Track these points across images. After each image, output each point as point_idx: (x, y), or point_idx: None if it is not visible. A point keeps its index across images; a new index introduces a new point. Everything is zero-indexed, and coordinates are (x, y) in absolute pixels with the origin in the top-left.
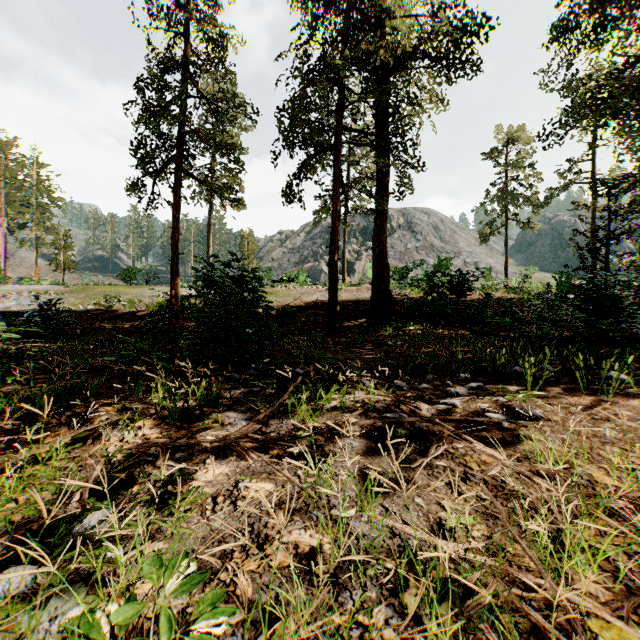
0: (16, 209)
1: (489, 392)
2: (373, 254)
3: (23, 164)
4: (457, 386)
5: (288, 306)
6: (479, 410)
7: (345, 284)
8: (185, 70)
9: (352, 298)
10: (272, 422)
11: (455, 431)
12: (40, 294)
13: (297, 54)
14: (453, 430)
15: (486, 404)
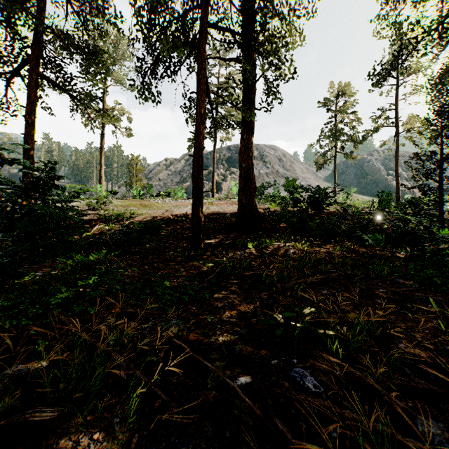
0: None
1: None
2: (240, 168)
3: None
4: None
5: (157, 219)
6: None
7: (214, 199)
8: None
9: (219, 211)
10: None
11: None
12: None
13: None
14: None
15: None
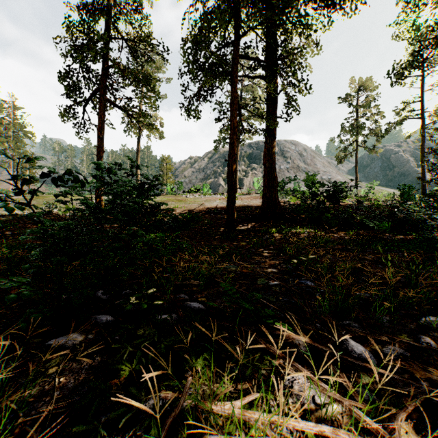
0: None
1: None
2: (264, 168)
3: (1, 106)
4: None
5: (193, 211)
6: None
7: (237, 194)
8: (107, 15)
9: (244, 204)
10: None
11: None
12: None
13: None
14: None
15: None
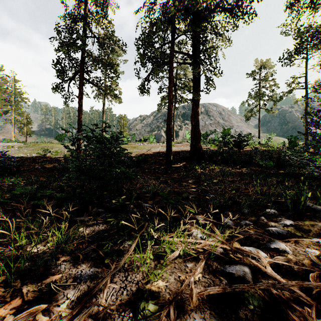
0: (2, 103)
1: (303, 231)
2: (191, 125)
3: (6, 80)
4: (271, 222)
5: (143, 154)
6: (320, 264)
7: (174, 142)
8: (85, 21)
9: (178, 150)
10: (117, 278)
11: (319, 307)
12: (9, 148)
13: (148, 11)
14: (315, 305)
15: (314, 250)
